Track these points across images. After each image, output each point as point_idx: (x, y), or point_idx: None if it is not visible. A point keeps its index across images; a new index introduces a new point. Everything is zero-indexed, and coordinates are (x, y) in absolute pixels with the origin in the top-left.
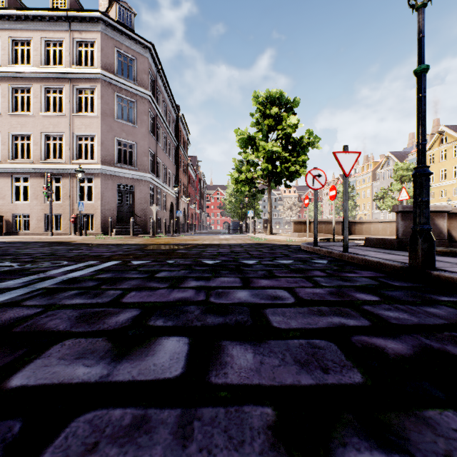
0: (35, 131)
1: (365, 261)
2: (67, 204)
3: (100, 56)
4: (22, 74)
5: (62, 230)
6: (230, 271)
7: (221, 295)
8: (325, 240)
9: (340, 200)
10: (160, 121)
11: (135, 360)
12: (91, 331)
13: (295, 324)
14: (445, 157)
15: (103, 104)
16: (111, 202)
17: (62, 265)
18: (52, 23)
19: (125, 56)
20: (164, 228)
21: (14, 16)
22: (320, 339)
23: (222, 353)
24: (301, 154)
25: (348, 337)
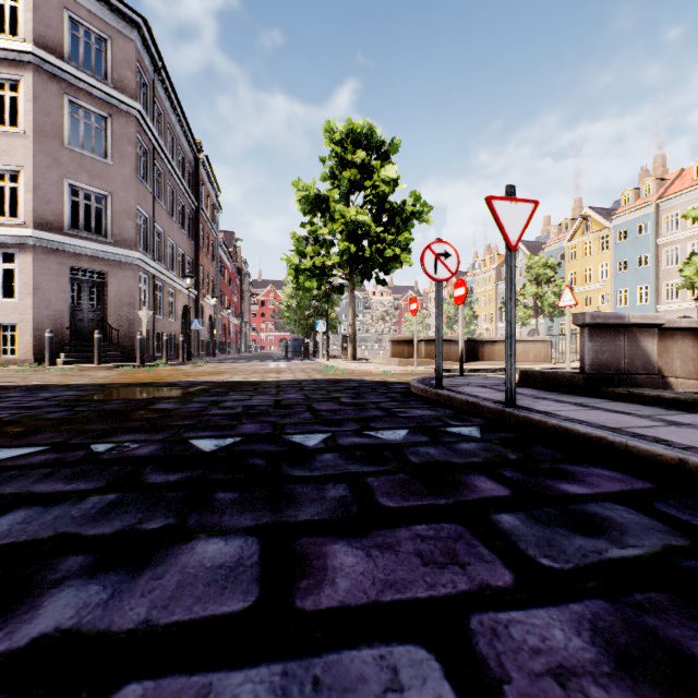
0: None
1: (566, 433)
2: None
3: (31, 19)
4: None
5: None
6: (244, 492)
7: None
8: (444, 371)
9: (453, 308)
10: (161, 160)
11: None
12: None
13: None
14: (590, 251)
15: (39, 113)
16: (55, 301)
17: None
18: None
19: (87, 29)
20: (165, 351)
21: None
22: None
23: None
24: (403, 231)
25: None
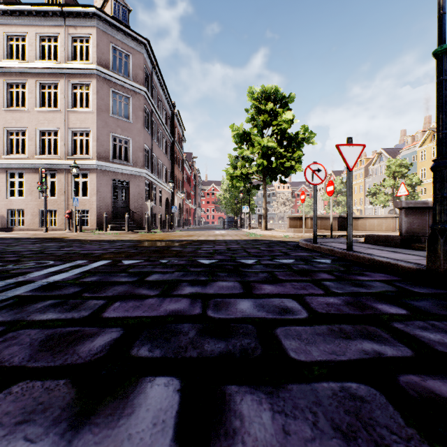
0: (30, 127)
1: (373, 261)
2: (62, 200)
3: (95, 51)
4: (17, 69)
5: (57, 226)
6: (228, 273)
7: (220, 306)
8: (322, 236)
9: (333, 195)
10: (155, 117)
11: (102, 426)
12: (53, 367)
13: (318, 354)
14: None
15: (99, 100)
16: (106, 197)
17: (47, 265)
18: (47, 18)
19: (120, 51)
20: (159, 224)
21: (9, 11)
22: (357, 382)
23: (227, 411)
24: (296, 150)
25: (394, 377)
